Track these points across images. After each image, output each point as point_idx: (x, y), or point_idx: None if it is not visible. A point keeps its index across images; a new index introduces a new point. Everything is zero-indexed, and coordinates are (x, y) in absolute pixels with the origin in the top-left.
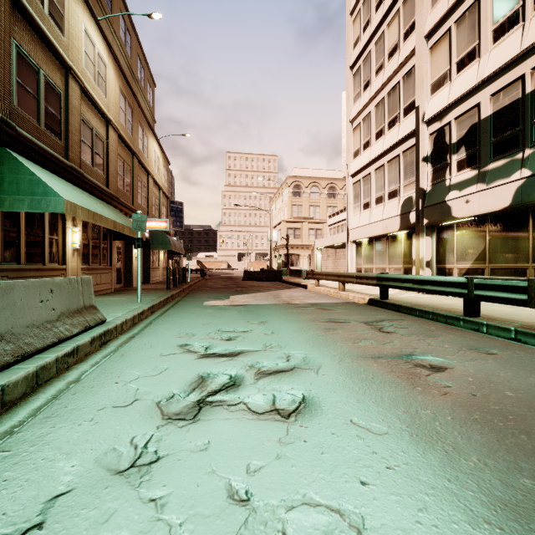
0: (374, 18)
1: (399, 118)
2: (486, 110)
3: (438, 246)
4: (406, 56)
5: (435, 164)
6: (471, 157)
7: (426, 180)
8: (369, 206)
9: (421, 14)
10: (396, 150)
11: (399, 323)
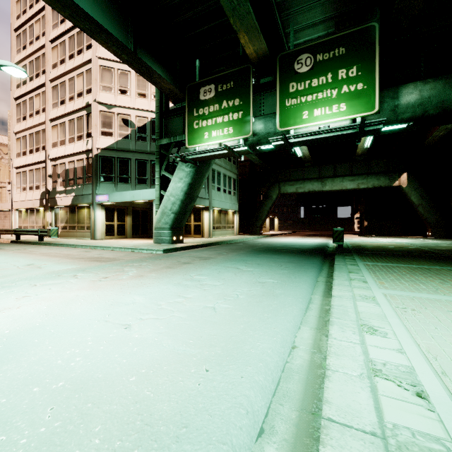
0: (29, 84)
1: (41, 149)
2: (67, 167)
3: (55, 216)
4: (42, 122)
5: (53, 179)
6: (64, 182)
7: (50, 185)
8: (26, 190)
9: (48, 108)
10: (39, 165)
11: (9, 245)
